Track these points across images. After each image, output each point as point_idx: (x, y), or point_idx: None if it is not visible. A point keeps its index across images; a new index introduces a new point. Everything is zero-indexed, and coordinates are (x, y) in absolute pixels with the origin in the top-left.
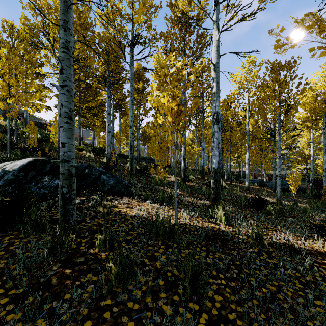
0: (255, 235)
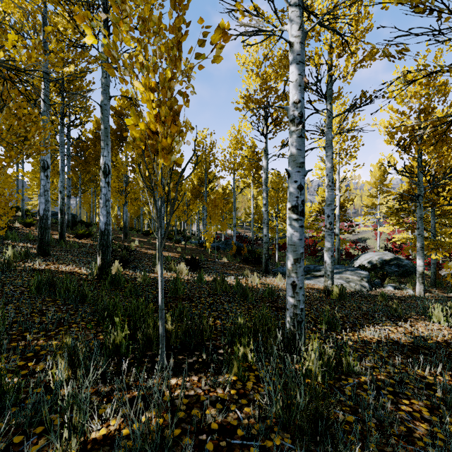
0: (4, 261)
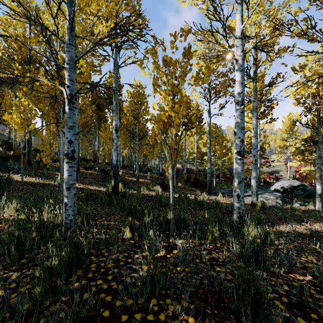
0: None
